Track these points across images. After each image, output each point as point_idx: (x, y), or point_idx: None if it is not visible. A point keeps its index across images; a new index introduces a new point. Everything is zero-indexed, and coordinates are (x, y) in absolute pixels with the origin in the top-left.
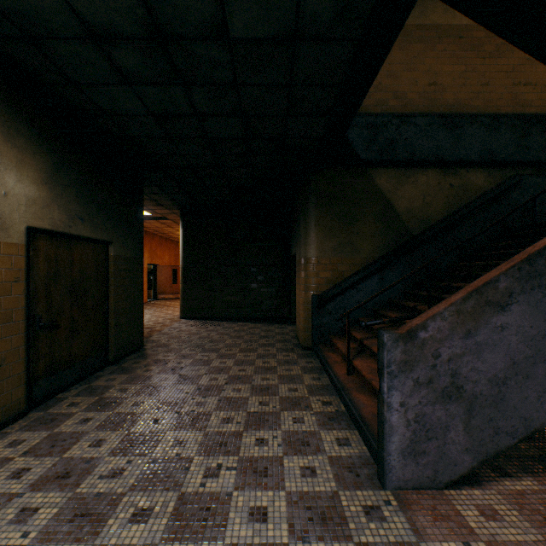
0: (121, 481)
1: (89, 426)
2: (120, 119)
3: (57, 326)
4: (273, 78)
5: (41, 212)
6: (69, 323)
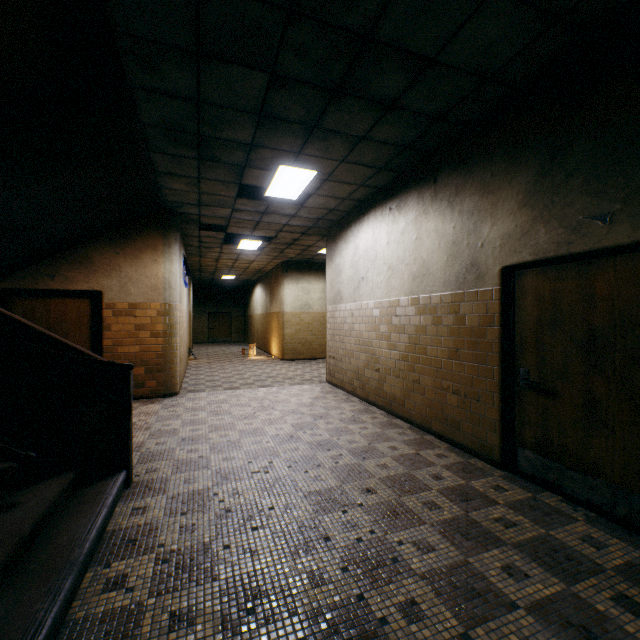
0: (326, 455)
1: (420, 473)
2: (558, 3)
3: (555, 393)
4: (228, 4)
5: (517, 244)
6: (581, 400)
